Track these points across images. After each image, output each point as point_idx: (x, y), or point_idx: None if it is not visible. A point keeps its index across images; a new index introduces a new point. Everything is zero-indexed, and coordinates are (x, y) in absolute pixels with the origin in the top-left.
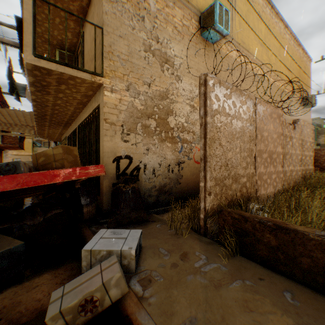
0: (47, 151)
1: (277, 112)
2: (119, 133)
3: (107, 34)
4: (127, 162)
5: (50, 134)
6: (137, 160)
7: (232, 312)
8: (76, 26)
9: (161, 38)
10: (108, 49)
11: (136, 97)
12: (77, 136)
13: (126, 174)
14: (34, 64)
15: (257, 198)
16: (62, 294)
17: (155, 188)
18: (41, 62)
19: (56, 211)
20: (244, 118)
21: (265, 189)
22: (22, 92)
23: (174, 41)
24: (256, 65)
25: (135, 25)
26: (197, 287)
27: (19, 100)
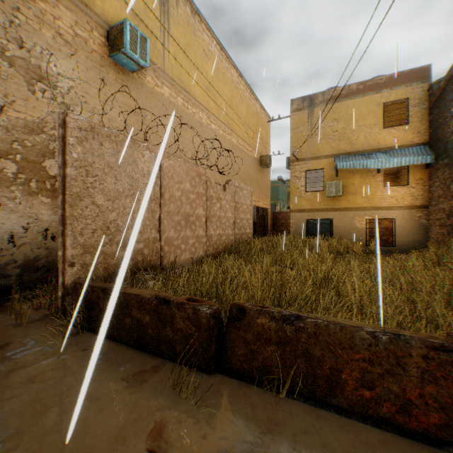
0: None
1: (197, 171)
2: None
3: None
4: None
5: None
6: None
7: (5, 390)
8: None
9: (30, 43)
10: None
11: None
12: None
13: None
14: None
15: (155, 266)
16: None
17: (17, 263)
18: None
19: None
20: (140, 173)
21: (178, 256)
22: None
23: (58, 53)
24: (200, 112)
25: None
26: None
27: None
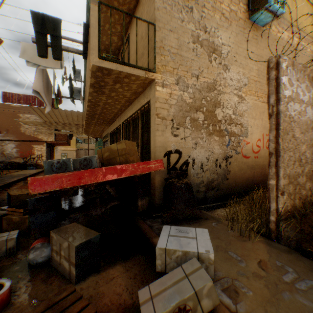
0: (111, 146)
1: None
2: (169, 128)
3: (159, 30)
4: (177, 157)
5: (93, 131)
6: (186, 155)
7: None
8: (122, 29)
9: (209, 28)
10: (160, 44)
11: (185, 90)
12: (122, 132)
13: (176, 169)
14: (98, 66)
15: None
16: (150, 295)
17: (203, 183)
18: (104, 63)
19: (113, 203)
20: None
21: None
22: (75, 95)
23: (221, 29)
24: (310, 46)
25: (184, 17)
26: (304, 311)
27: (73, 102)
